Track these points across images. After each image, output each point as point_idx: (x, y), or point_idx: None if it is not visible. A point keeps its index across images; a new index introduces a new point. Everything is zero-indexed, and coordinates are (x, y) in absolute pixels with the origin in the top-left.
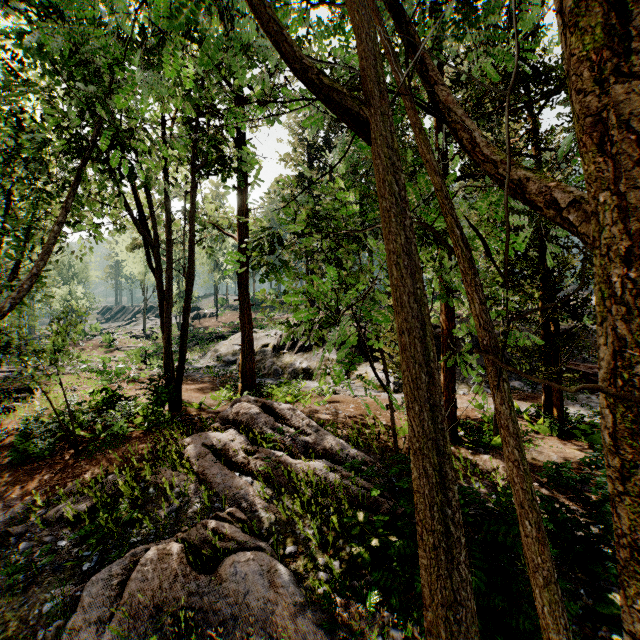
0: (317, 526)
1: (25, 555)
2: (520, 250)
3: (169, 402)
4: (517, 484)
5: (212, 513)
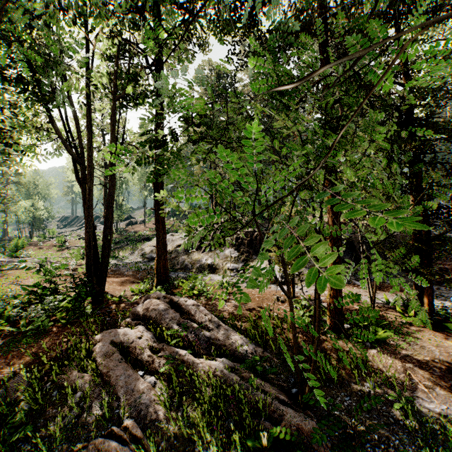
0: (217, 442)
1: None
2: None
3: (92, 296)
4: None
5: (111, 422)
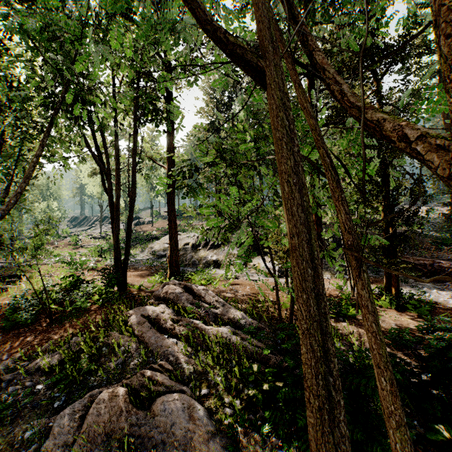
0: (223, 374)
1: (12, 396)
2: (373, 174)
3: (118, 284)
4: (376, 350)
5: (148, 365)
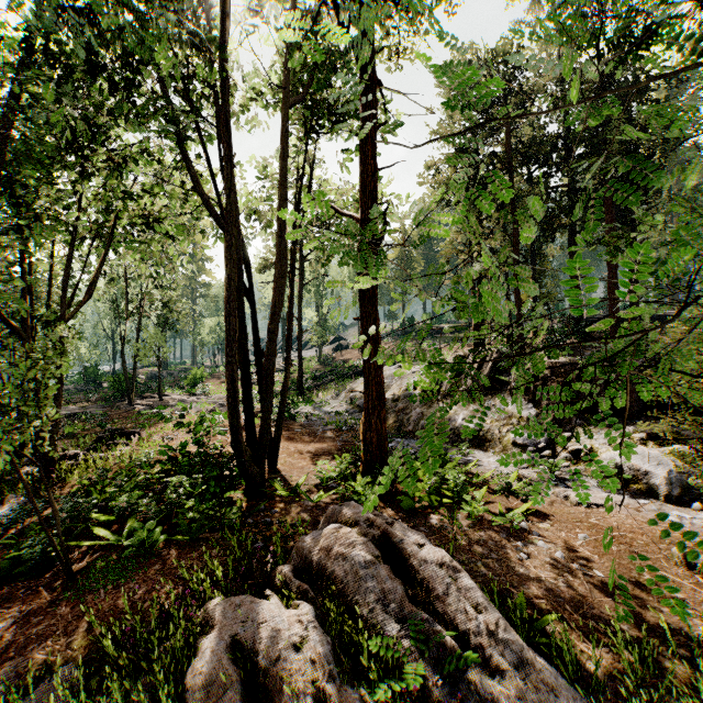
0: None
1: None
2: None
3: (245, 483)
4: None
5: None
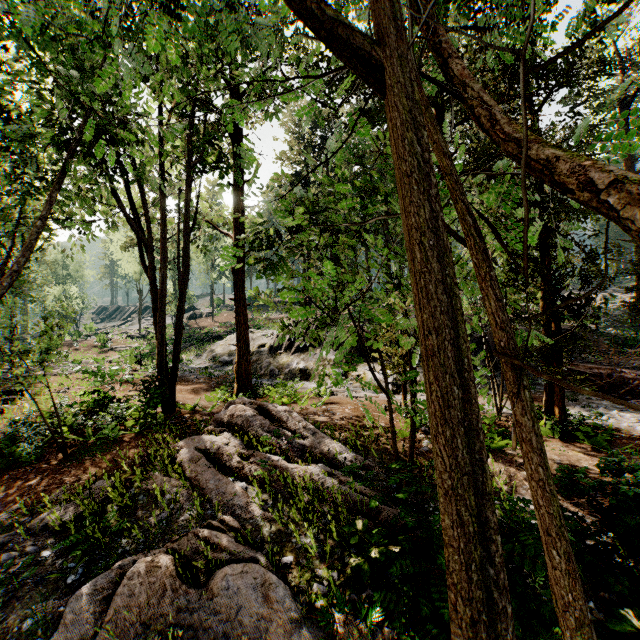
0: (314, 534)
1: (6, 567)
2: (533, 244)
3: (162, 404)
4: (543, 507)
5: (204, 521)
